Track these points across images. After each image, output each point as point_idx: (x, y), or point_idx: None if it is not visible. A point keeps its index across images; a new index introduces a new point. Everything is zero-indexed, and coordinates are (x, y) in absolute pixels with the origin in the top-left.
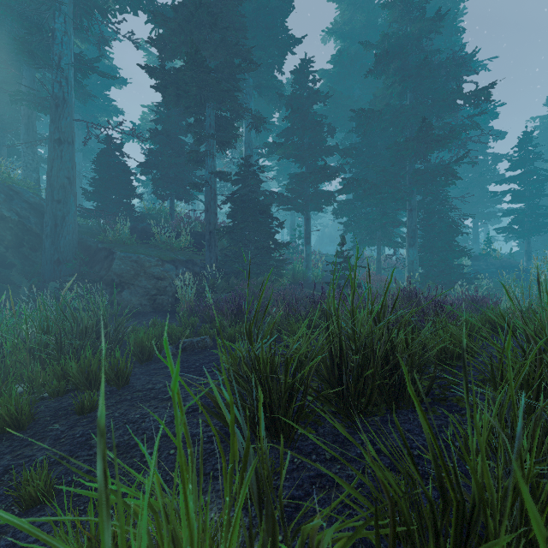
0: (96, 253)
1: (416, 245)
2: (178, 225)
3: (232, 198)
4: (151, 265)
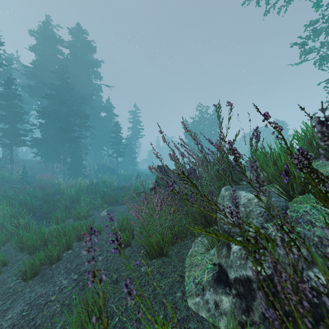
0: None
1: (66, 164)
2: None
3: None
4: None
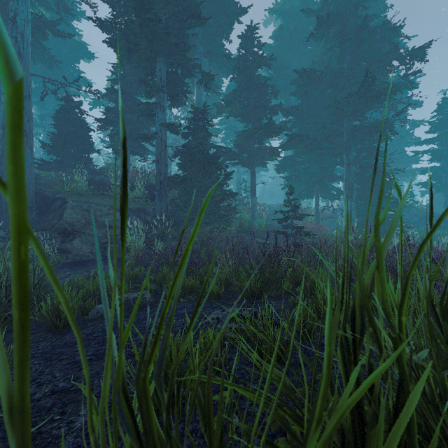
0: (52, 202)
1: (353, 196)
2: (133, 178)
3: (182, 150)
4: (103, 214)
